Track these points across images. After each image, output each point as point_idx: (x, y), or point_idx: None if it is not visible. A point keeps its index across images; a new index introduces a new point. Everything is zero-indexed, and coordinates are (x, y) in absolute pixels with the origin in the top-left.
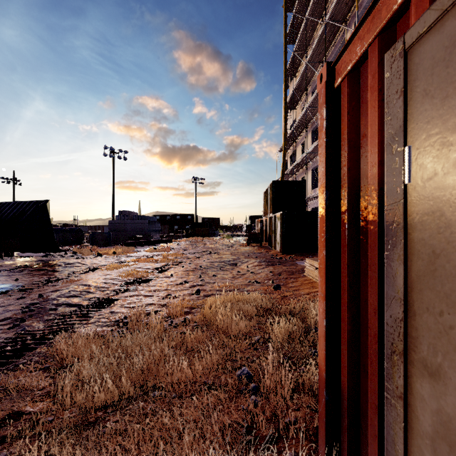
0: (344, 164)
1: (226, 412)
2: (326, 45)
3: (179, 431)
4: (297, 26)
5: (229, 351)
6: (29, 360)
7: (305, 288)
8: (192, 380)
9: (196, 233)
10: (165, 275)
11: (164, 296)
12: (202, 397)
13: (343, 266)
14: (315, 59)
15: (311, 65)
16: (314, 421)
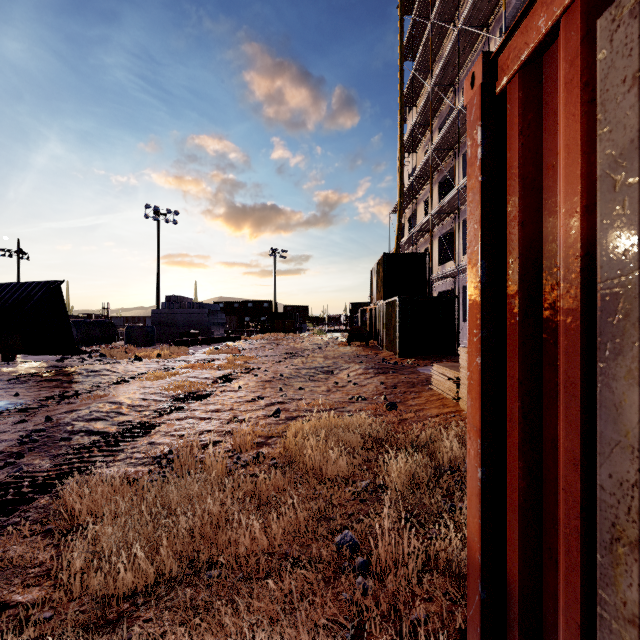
0: (513, 216)
1: (320, 603)
2: (460, 62)
3: (246, 636)
4: (418, 34)
5: (324, 504)
6: (24, 519)
7: (432, 408)
8: (267, 550)
9: (275, 327)
10: (231, 388)
11: (228, 418)
12: (283, 578)
13: (512, 382)
14: (443, 81)
15: (437, 89)
16: (455, 619)
